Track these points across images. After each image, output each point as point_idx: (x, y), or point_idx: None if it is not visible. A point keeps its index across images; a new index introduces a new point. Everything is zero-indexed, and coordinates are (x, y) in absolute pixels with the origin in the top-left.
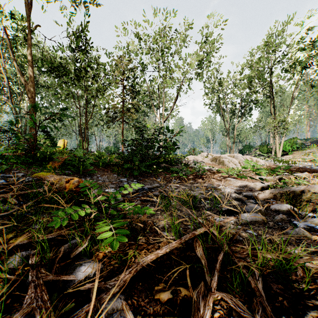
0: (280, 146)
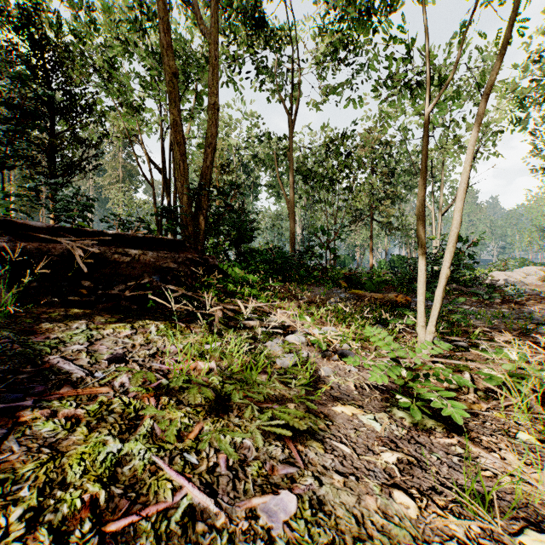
0: None
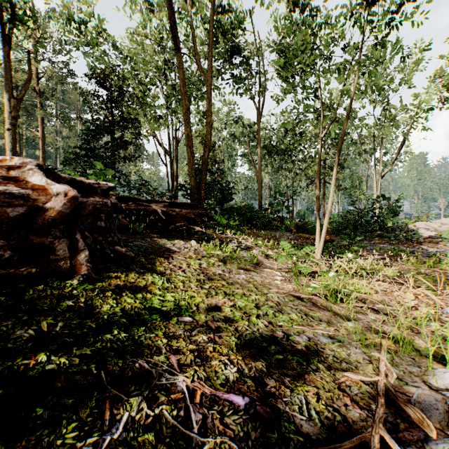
0: None
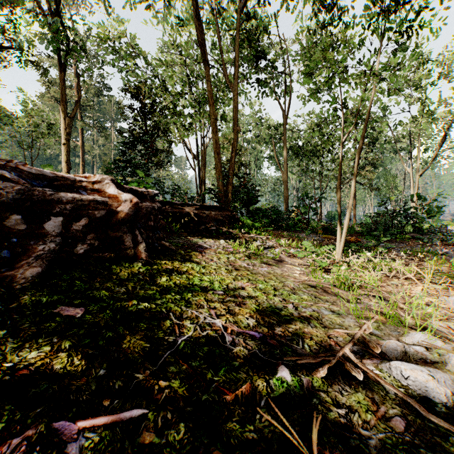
0: None
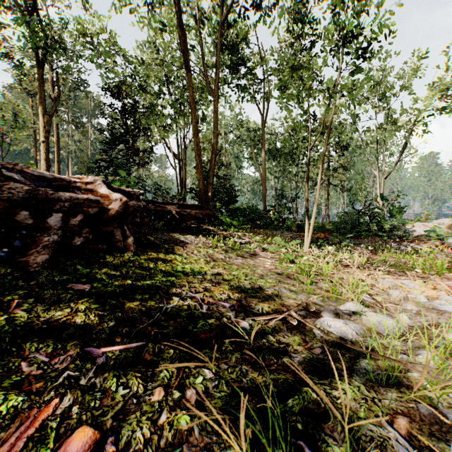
0: None
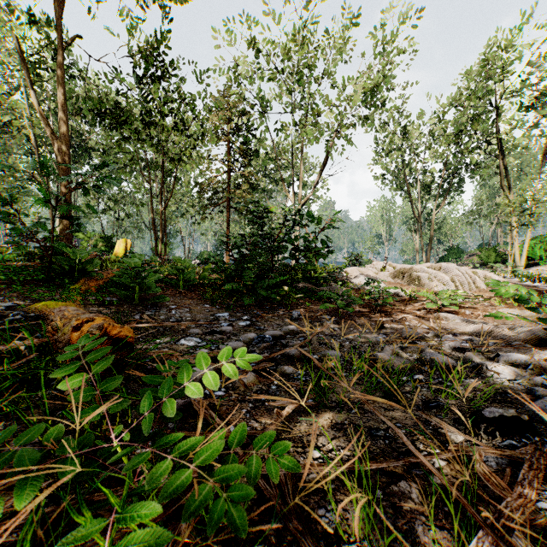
0: (522, 249)
